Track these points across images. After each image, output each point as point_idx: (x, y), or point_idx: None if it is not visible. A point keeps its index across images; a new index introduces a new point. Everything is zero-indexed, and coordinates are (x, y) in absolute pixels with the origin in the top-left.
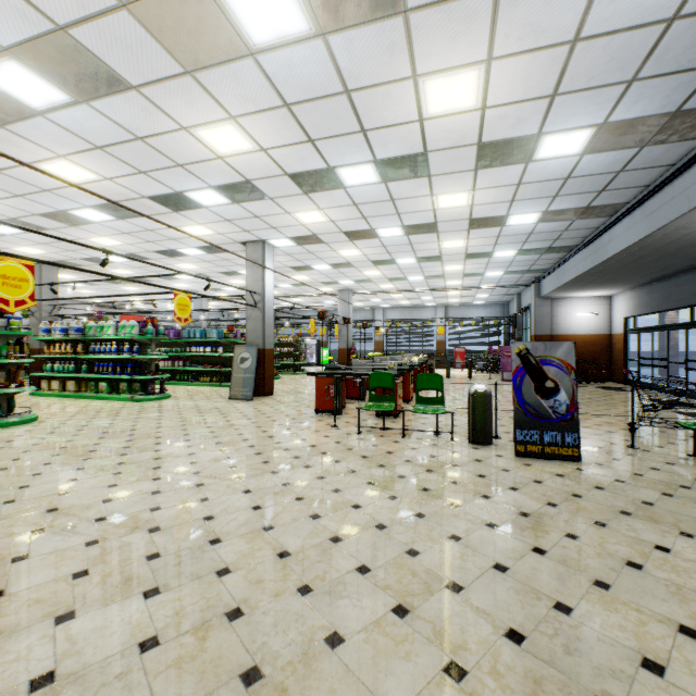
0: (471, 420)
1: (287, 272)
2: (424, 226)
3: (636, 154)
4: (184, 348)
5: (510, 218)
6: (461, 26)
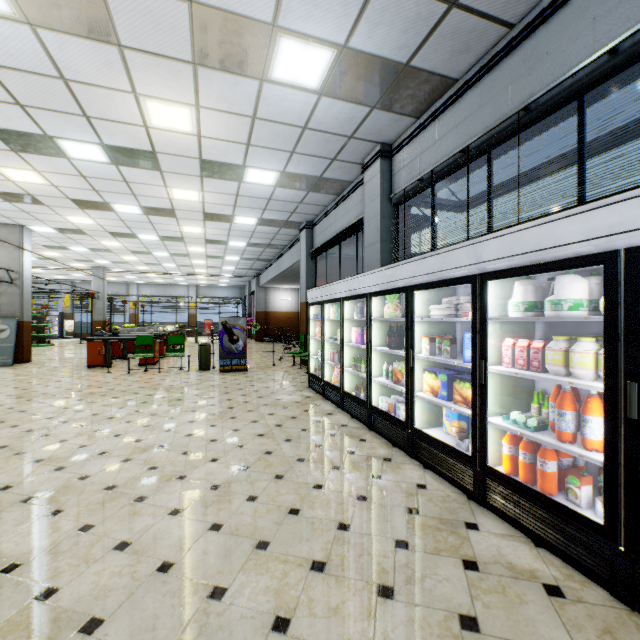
0: (199, 358)
1: (37, 248)
2: (175, 238)
3: (280, 230)
4: None
5: (230, 242)
6: (188, 180)
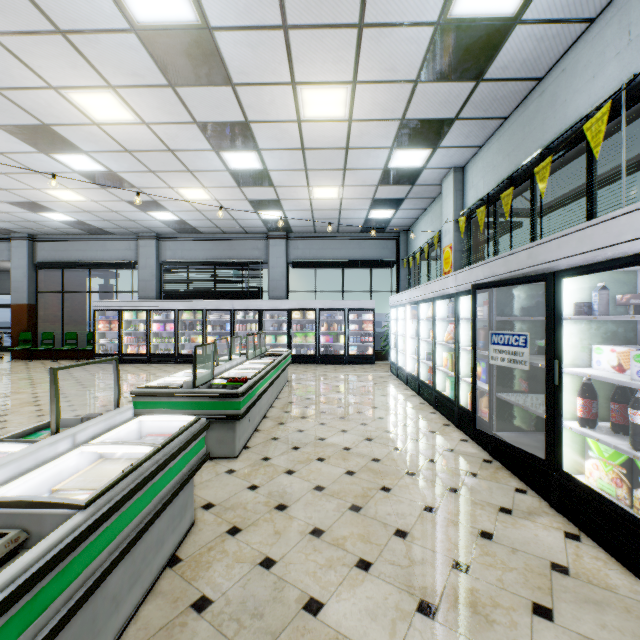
0: None
1: None
2: None
3: None
4: None
5: None
6: None
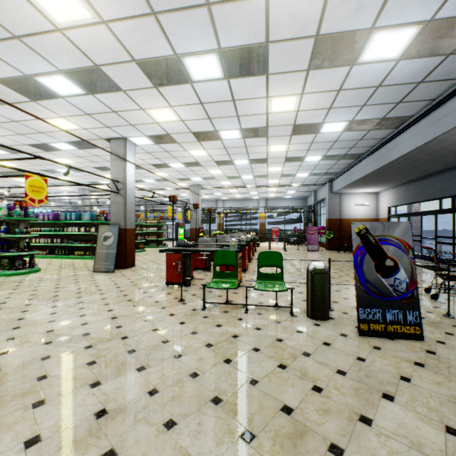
0: (310, 296)
1: (150, 169)
2: (258, 130)
3: (440, 64)
4: (62, 228)
5: (324, 125)
6: None
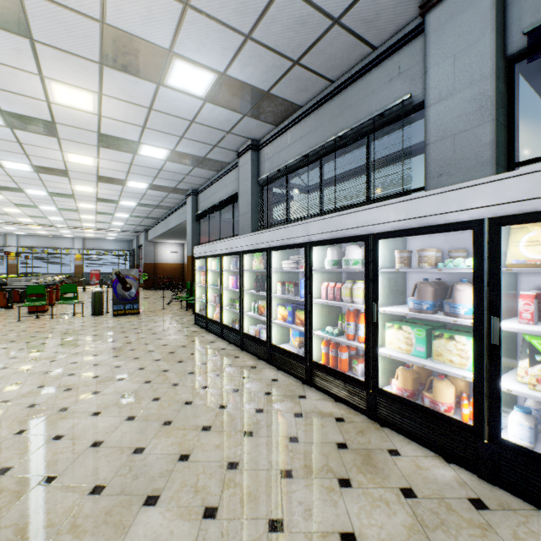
0: (93, 305)
1: None
2: (65, 195)
3: (169, 194)
4: None
5: (121, 201)
6: (85, 148)
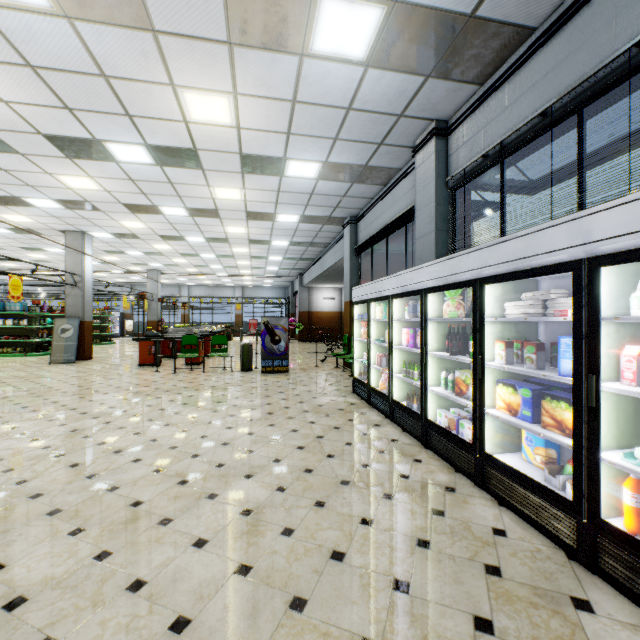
0: (242, 359)
1: (99, 253)
2: (220, 239)
3: (323, 227)
4: None
5: (273, 242)
6: (229, 178)
